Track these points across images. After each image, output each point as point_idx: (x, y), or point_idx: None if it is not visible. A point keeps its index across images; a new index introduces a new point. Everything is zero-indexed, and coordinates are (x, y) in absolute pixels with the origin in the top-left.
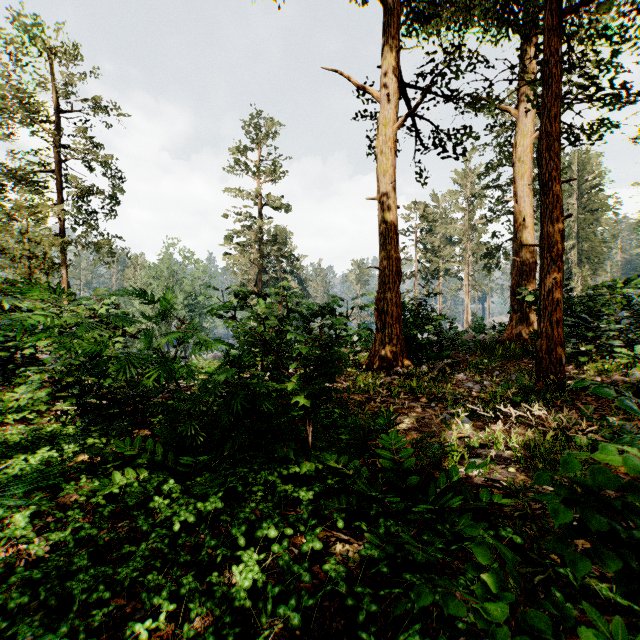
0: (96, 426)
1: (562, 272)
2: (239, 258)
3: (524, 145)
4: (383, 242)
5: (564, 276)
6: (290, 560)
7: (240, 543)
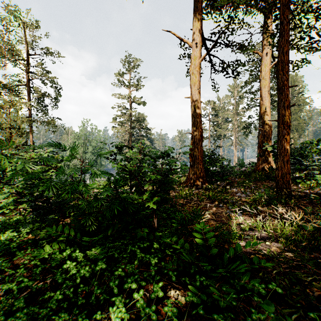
0: (39, 218)
1: (289, 135)
2: (120, 129)
3: (265, 70)
4: (193, 120)
5: None
6: (144, 303)
7: (114, 291)
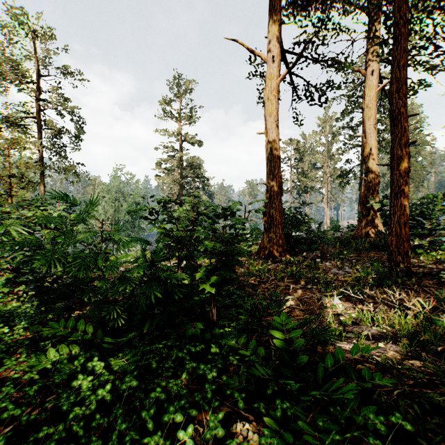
0: (43, 306)
1: (408, 185)
2: (166, 179)
3: (370, 96)
4: (269, 165)
5: None
6: None
7: (148, 426)
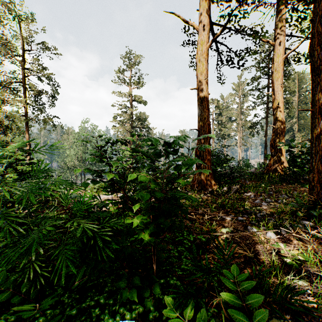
0: None
1: None
2: (120, 128)
3: (278, 62)
4: (200, 114)
5: (290, 138)
6: None
7: None
